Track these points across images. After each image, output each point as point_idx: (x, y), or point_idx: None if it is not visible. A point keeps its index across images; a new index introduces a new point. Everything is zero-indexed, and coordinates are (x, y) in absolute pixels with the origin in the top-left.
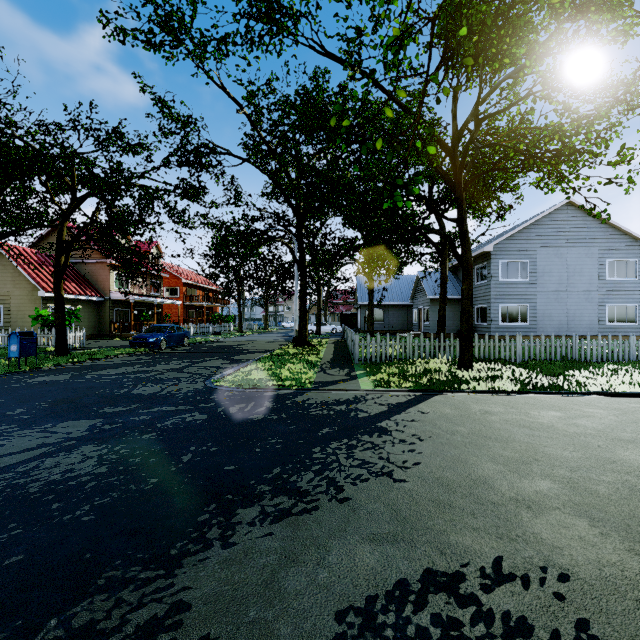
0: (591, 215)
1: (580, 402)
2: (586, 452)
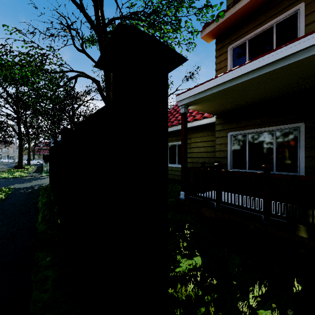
0: None
1: None
2: None
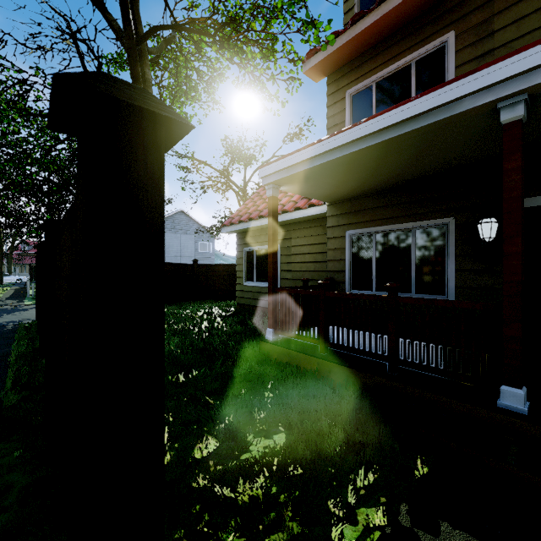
0: (192, 219)
1: None
2: None
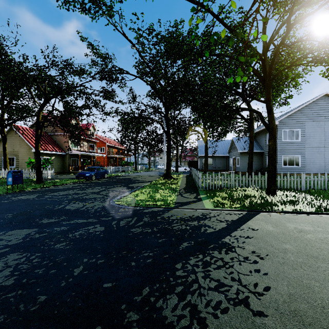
0: None
1: None
2: None
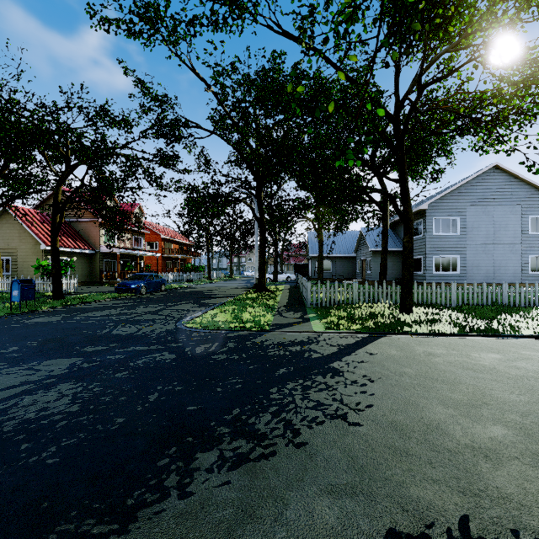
0: (515, 177)
1: (516, 345)
2: (532, 396)
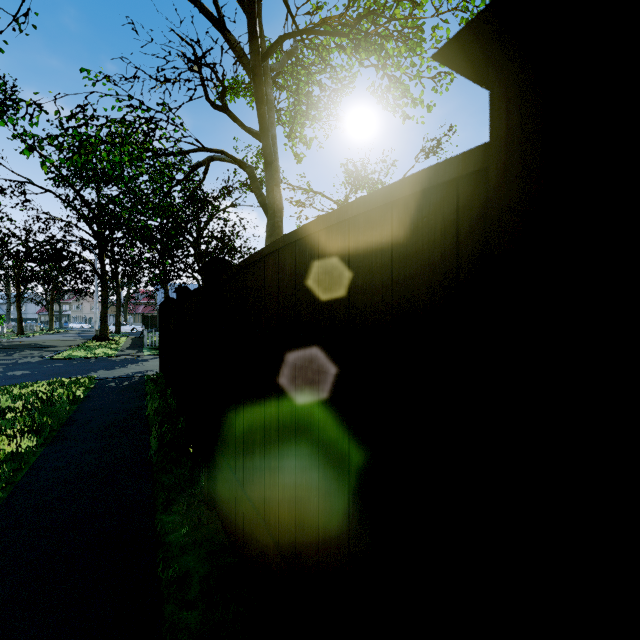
0: None
1: None
2: None
